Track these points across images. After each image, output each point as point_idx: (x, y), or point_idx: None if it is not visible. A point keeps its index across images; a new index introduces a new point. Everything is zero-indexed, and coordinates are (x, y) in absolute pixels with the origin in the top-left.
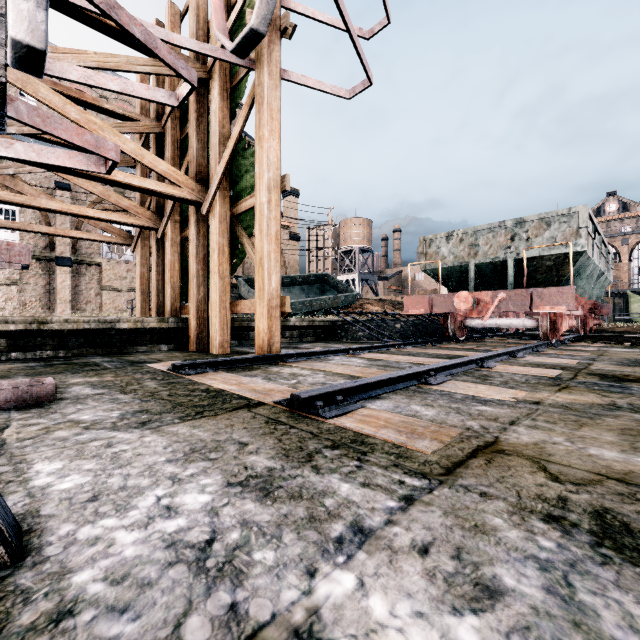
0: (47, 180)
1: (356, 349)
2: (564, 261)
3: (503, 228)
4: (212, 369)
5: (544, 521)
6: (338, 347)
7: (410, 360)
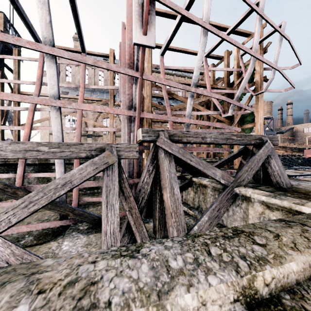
0: None
1: (286, 169)
2: None
3: None
4: None
5: None
6: None
7: (310, 172)
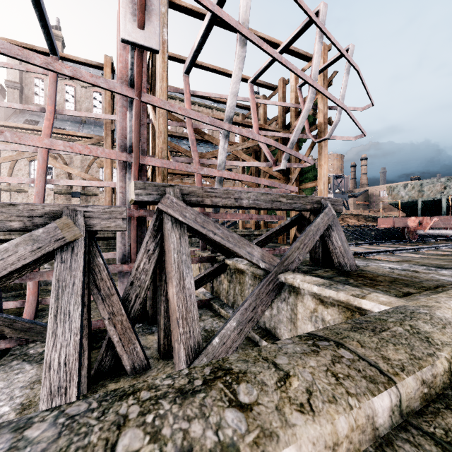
0: None
1: (356, 244)
2: None
3: (439, 182)
4: None
5: (412, 264)
6: None
7: (384, 248)
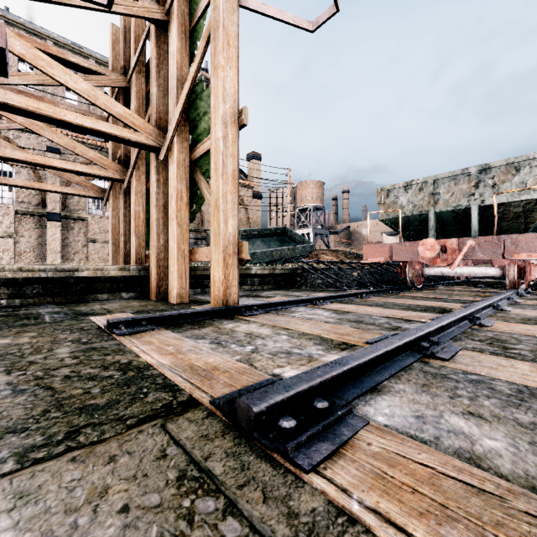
0: (40, 145)
1: (319, 299)
2: (535, 207)
3: (466, 175)
4: (154, 326)
5: None
6: (299, 295)
7: (383, 313)
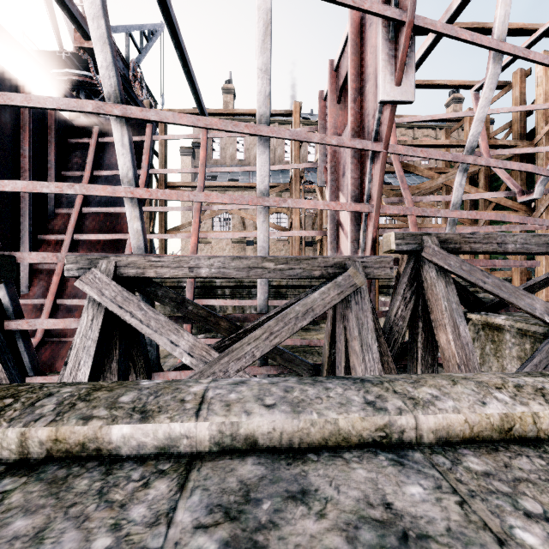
0: None
1: None
2: None
3: None
4: None
5: None
6: None
7: None
